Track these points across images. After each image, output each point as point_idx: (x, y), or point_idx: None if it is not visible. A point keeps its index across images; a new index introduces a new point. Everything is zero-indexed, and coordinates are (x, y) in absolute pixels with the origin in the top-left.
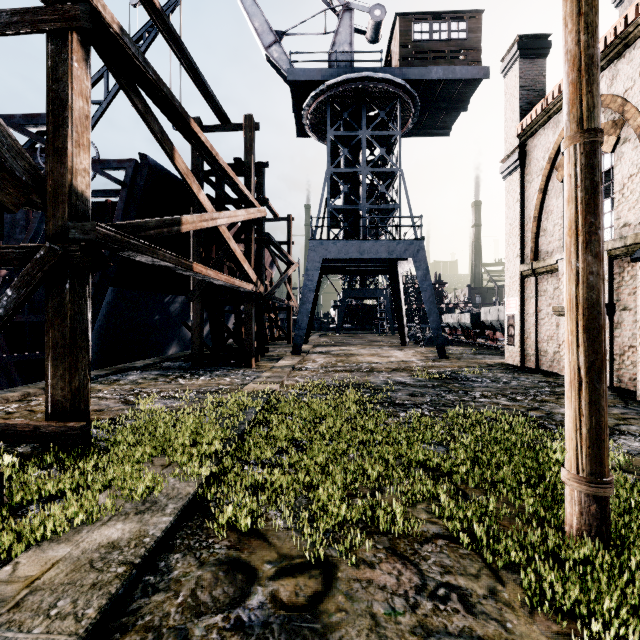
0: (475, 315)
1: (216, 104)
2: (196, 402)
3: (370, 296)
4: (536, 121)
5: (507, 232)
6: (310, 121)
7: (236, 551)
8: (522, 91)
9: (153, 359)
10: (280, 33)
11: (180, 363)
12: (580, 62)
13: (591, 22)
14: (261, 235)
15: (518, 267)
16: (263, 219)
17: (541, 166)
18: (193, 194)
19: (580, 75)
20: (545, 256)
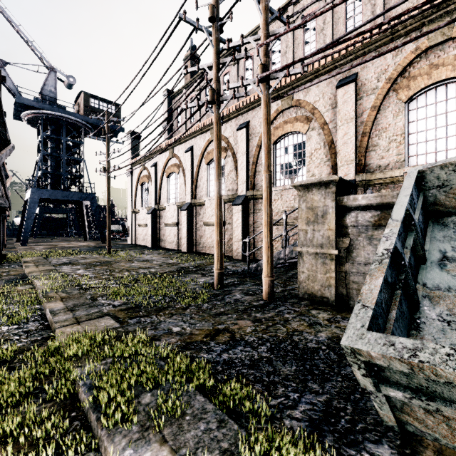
0: (124, 226)
1: None
2: None
3: (62, 212)
4: (135, 163)
5: (128, 196)
6: (27, 118)
7: (58, 259)
8: (132, 149)
9: None
10: (4, 62)
11: None
12: (108, 197)
13: (109, 193)
14: None
15: (131, 210)
16: None
17: (136, 178)
18: None
19: (108, 199)
20: (137, 207)
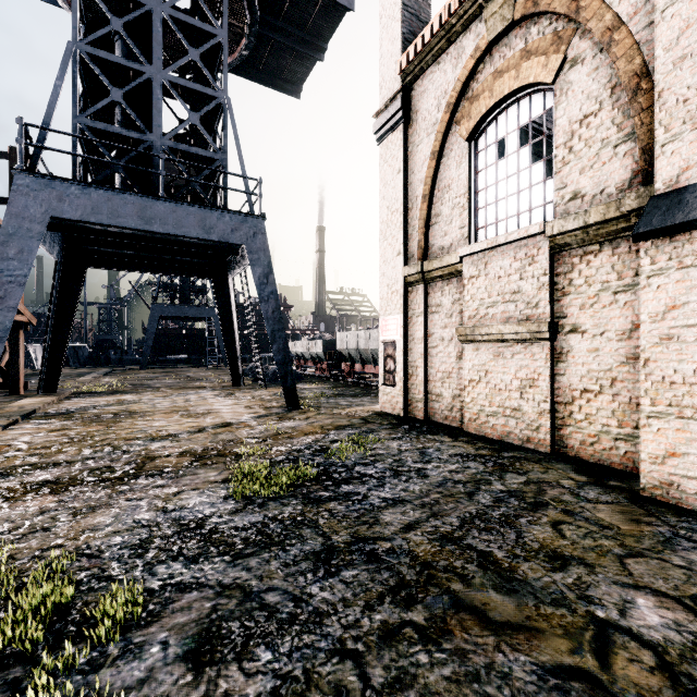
0: (329, 342)
1: None
2: None
3: (195, 316)
4: (430, 47)
5: (384, 219)
6: None
7: None
8: (405, 11)
9: None
10: None
11: None
12: None
13: None
14: None
15: (401, 270)
16: None
17: (434, 119)
18: None
19: None
20: (439, 254)
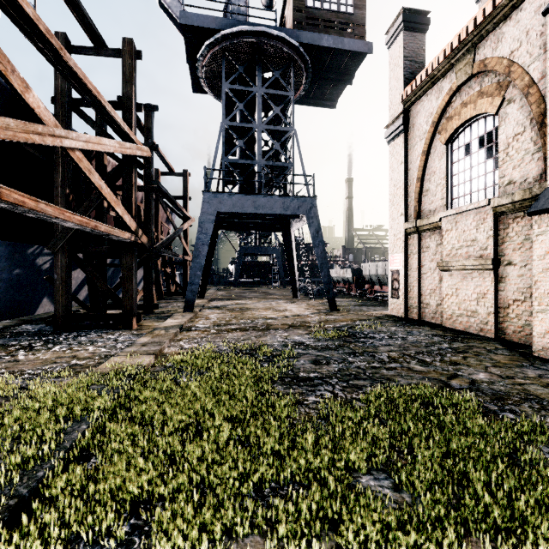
0: (356, 270)
1: (84, 16)
2: (12, 397)
3: (264, 253)
4: (420, 87)
5: (391, 193)
6: (205, 74)
7: None
8: (406, 61)
9: (6, 322)
10: None
11: (42, 326)
12: None
13: None
14: (149, 183)
15: (402, 225)
16: (152, 166)
17: (424, 130)
18: (13, 91)
19: None
20: (428, 215)
